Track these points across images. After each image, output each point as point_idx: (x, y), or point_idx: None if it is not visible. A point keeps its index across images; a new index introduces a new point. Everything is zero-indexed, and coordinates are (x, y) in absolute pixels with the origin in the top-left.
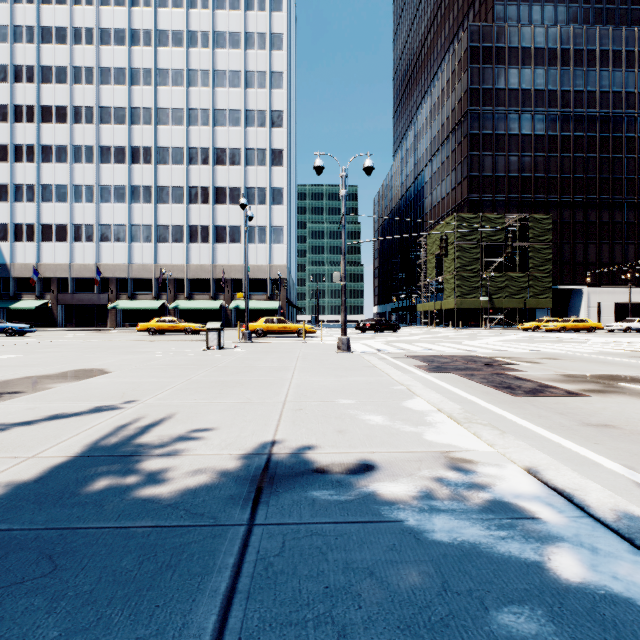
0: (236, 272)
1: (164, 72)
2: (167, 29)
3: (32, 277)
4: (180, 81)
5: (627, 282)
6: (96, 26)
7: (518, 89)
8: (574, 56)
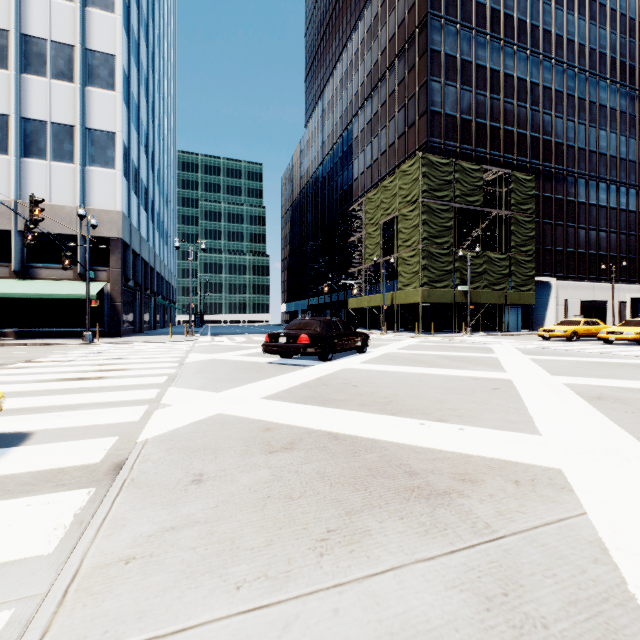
0: None
1: None
2: None
3: None
4: None
5: (590, 275)
6: None
7: (486, 5)
8: None
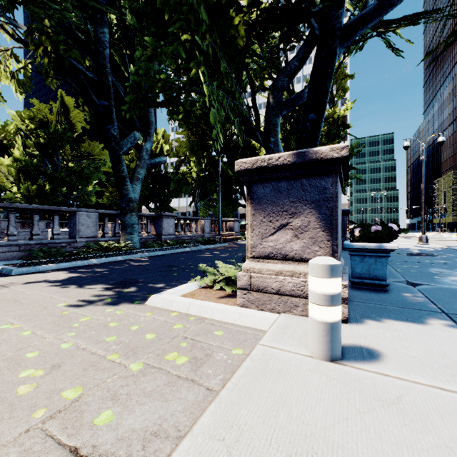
0: None
1: None
2: None
3: None
4: None
5: None
6: None
7: None
8: None
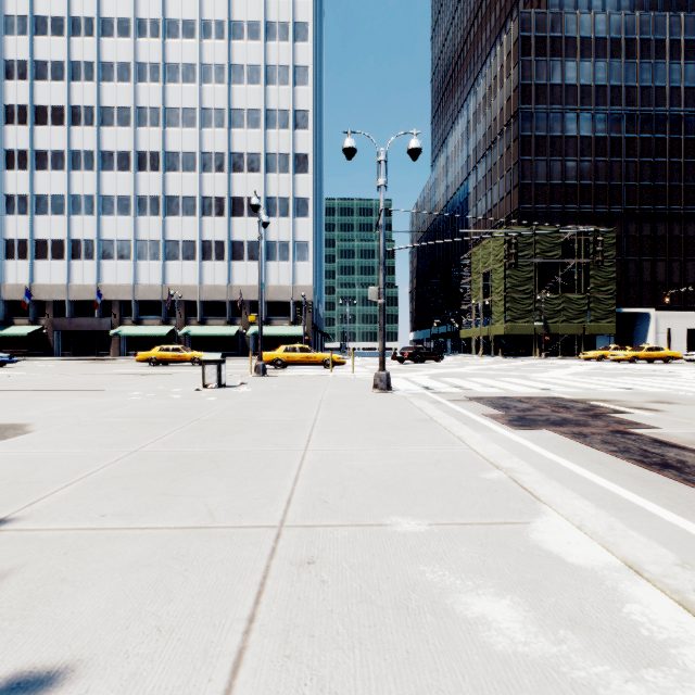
0: (255, 294)
1: (174, 67)
2: (177, 18)
3: (24, 299)
4: (192, 77)
5: None
6: (97, 15)
7: (576, 85)
8: (640, 47)
